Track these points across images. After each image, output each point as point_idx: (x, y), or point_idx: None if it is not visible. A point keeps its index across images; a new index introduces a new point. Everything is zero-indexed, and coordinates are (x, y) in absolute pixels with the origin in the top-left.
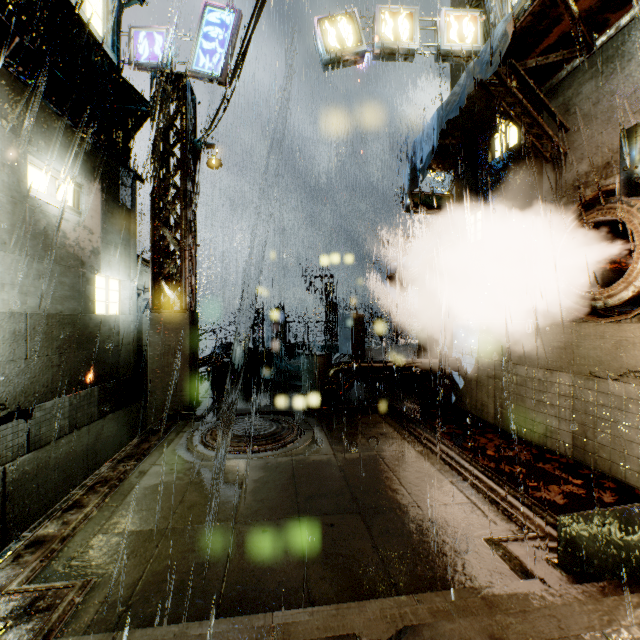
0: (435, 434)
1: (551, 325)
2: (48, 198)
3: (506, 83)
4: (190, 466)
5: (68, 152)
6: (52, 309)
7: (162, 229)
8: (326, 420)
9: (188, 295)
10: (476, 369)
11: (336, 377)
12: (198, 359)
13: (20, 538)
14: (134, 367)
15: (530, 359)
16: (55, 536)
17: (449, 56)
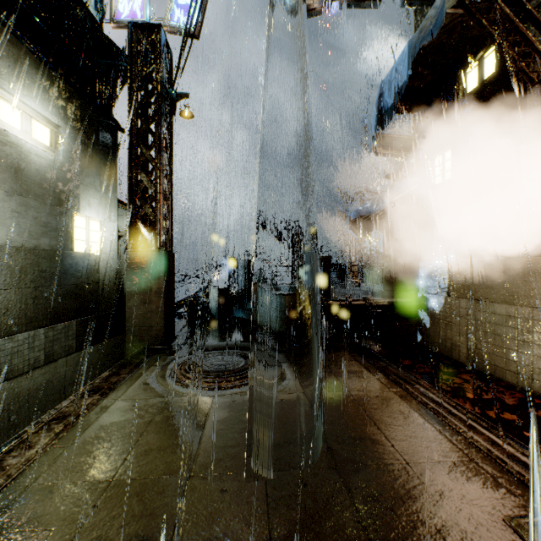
0: (409, 374)
1: (538, 259)
2: (22, 134)
3: None
4: (153, 402)
5: (44, 92)
6: (26, 243)
7: (139, 173)
8: (294, 356)
9: (163, 235)
10: (445, 308)
11: (304, 315)
12: (173, 297)
13: None
14: (115, 303)
15: (511, 296)
16: None
17: None
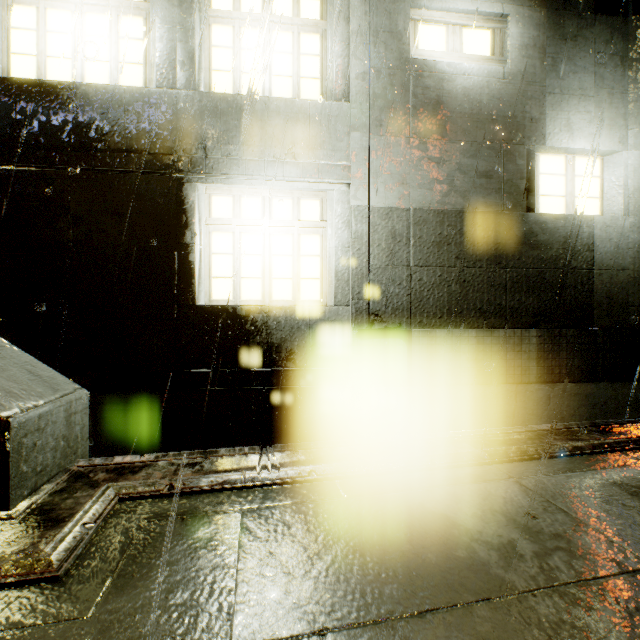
0: None
1: None
2: (446, 57)
3: None
4: (590, 546)
5: None
6: (448, 204)
7: None
8: None
9: None
10: None
11: None
12: None
13: (237, 448)
14: (635, 315)
15: None
16: (235, 470)
17: None
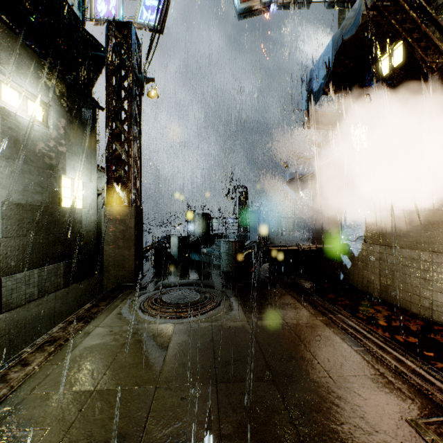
0: (333, 305)
1: (437, 213)
2: (20, 112)
3: (398, 1)
4: (126, 328)
5: (37, 77)
6: (23, 200)
7: (114, 143)
8: (240, 292)
9: (133, 193)
10: (362, 252)
11: (248, 258)
12: (142, 243)
13: None
14: (94, 249)
15: (415, 243)
16: None
17: (339, 2)
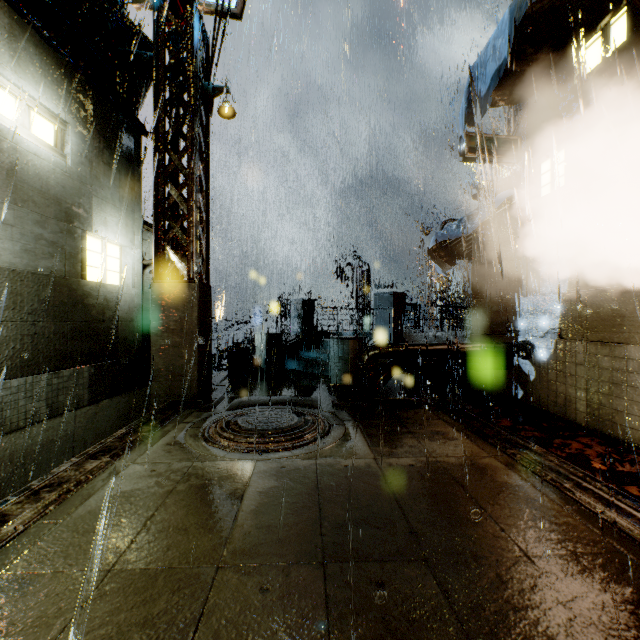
0: (514, 436)
1: None
2: (17, 128)
3: None
4: (178, 467)
5: (46, 77)
6: (21, 265)
7: (167, 185)
8: (361, 414)
9: (196, 262)
10: (556, 354)
11: (373, 362)
12: (210, 340)
13: None
14: (138, 348)
15: None
16: None
17: None
